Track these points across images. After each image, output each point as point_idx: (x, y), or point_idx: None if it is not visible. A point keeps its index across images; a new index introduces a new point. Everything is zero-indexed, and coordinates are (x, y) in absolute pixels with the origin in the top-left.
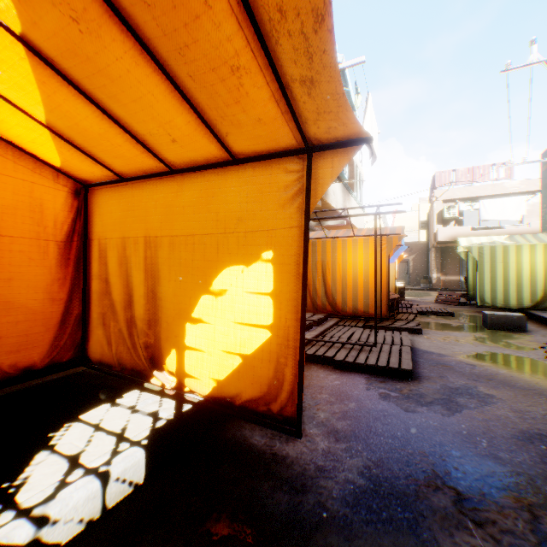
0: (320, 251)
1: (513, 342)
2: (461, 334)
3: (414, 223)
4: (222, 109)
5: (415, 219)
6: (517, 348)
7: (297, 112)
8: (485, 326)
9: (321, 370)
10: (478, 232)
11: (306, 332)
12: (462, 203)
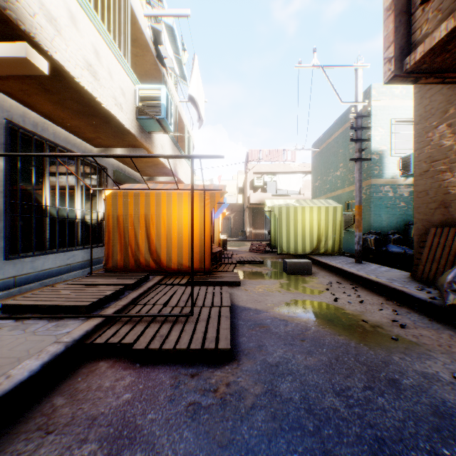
0: (144, 204)
1: (308, 286)
2: (271, 282)
3: (234, 189)
4: None
5: (235, 186)
6: (312, 292)
7: None
8: (287, 272)
9: (112, 370)
10: (276, 198)
11: (112, 303)
12: (266, 176)
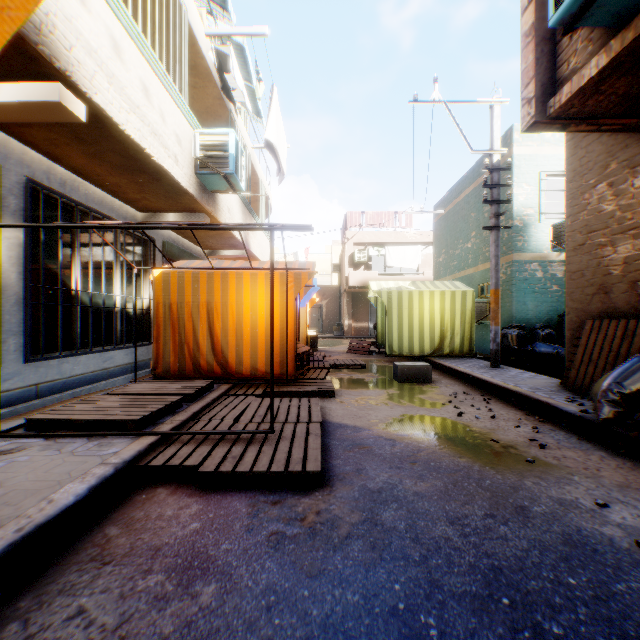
0: (205, 288)
1: (425, 397)
2: (375, 392)
3: (327, 266)
4: None
5: (329, 262)
6: (430, 405)
7: None
8: (398, 380)
9: (173, 497)
10: (385, 278)
11: (167, 418)
12: (372, 248)
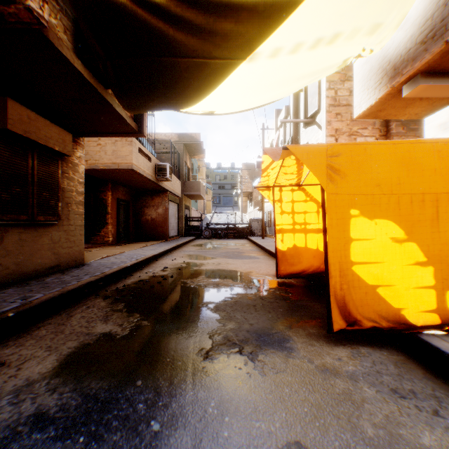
0: None
1: None
2: None
3: None
4: None
5: None
6: None
7: None
8: None
9: None
10: None
11: None
12: None
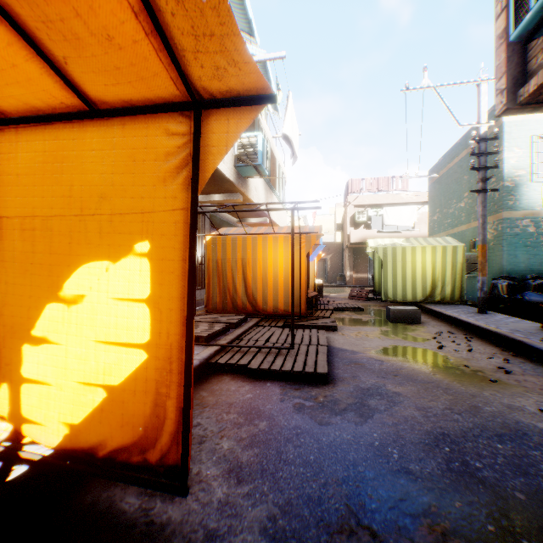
0: (241, 248)
1: (412, 334)
2: (370, 329)
3: (331, 225)
4: (40, 6)
5: (333, 222)
6: (416, 339)
7: (169, 37)
8: (390, 320)
9: (234, 381)
10: (382, 235)
11: (221, 337)
12: (370, 209)
